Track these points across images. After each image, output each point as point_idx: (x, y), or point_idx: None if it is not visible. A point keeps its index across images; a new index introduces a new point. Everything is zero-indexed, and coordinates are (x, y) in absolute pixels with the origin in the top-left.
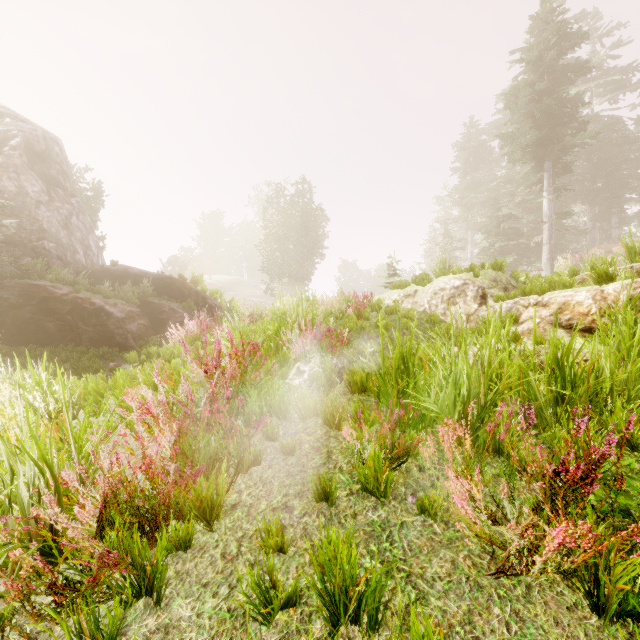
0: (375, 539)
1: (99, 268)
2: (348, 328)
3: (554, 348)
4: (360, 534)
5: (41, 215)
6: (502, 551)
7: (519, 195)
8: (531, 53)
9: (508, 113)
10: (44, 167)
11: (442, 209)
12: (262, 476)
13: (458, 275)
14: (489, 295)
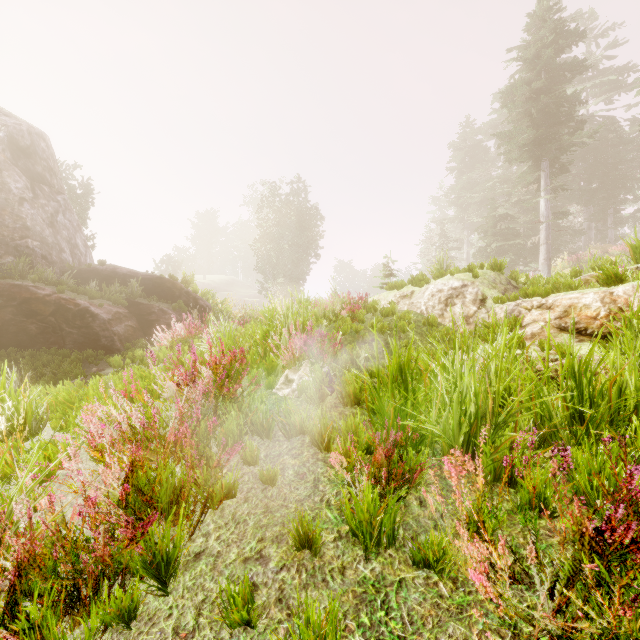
0: (367, 605)
1: (86, 268)
2: (342, 331)
3: (570, 359)
4: (349, 598)
5: (25, 212)
6: (526, 624)
7: (515, 195)
8: (528, 51)
9: (504, 113)
10: (29, 163)
11: (438, 209)
12: (236, 513)
13: (456, 276)
14: (489, 297)
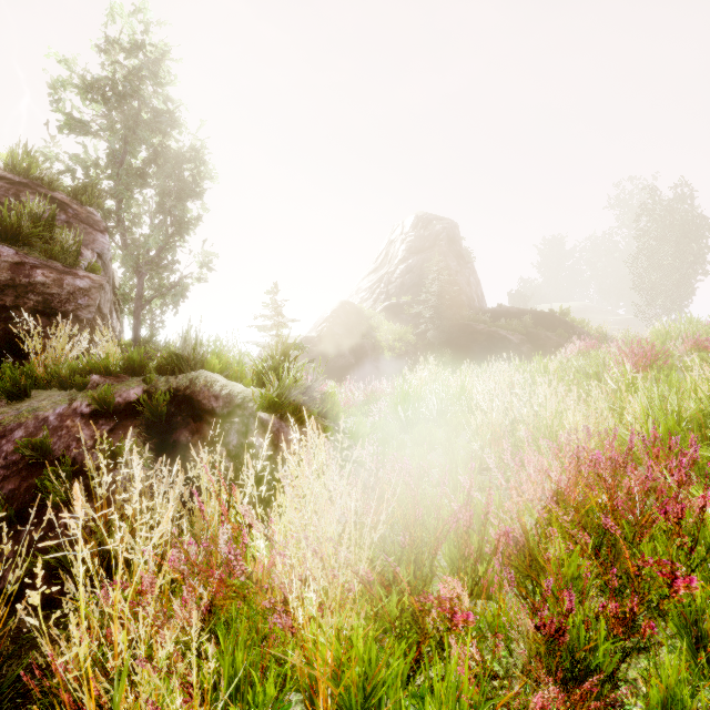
0: None
1: (489, 310)
2: None
3: None
4: None
5: (458, 280)
6: None
7: None
8: None
9: None
10: (453, 247)
11: None
12: None
13: None
14: None
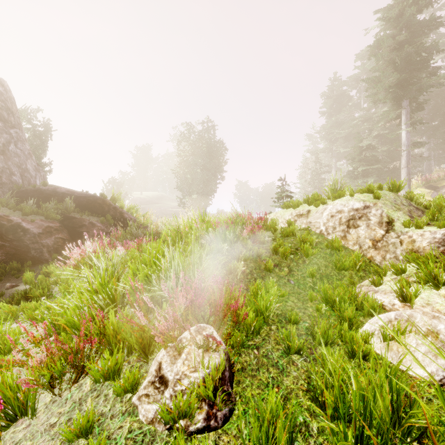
0: None
1: (31, 188)
2: (243, 257)
3: None
4: None
5: None
6: None
7: (376, 130)
8: (393, 10)
9: (365, 68)
10: None
11: (311, 143)
12: None
13: (355, 196)
14: (395, 219)
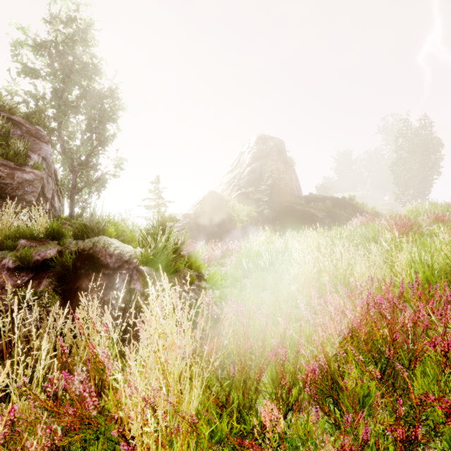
0: None
1: (304, 197)
2: None
3: None
4: None
5: (284, 177)
6: None
7: None
8: None
9: None
10: (281, 156)
11: None
12: None
13: None
14: None
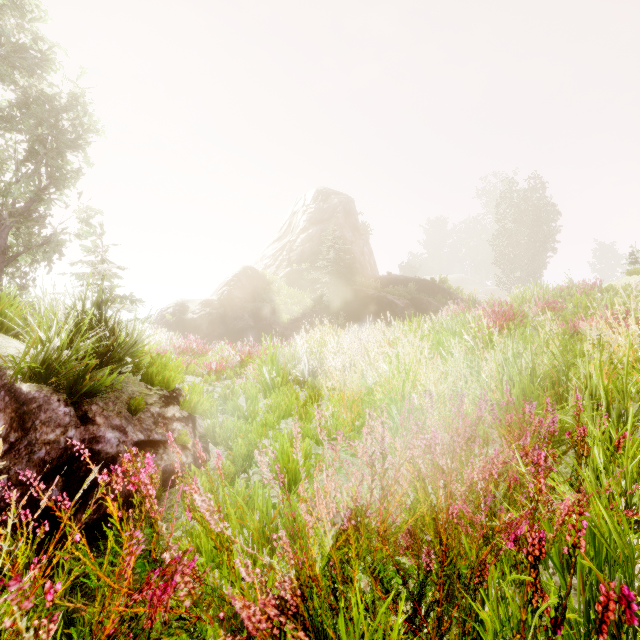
0: None
1: (380, 278)
2: (573, 305)
3: None
4: None
5: (353, 249)
6: None
7: None
8: None
9: None
10: (349, 220)
11: None
12: None
13: None
14: None
